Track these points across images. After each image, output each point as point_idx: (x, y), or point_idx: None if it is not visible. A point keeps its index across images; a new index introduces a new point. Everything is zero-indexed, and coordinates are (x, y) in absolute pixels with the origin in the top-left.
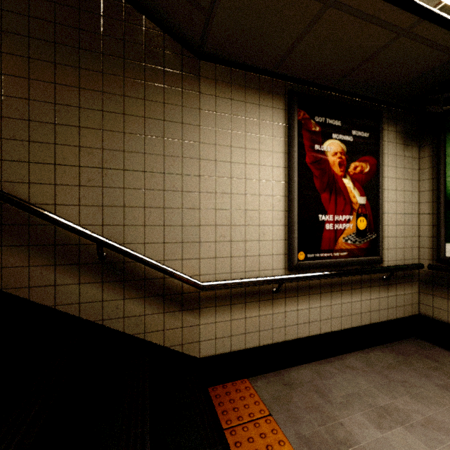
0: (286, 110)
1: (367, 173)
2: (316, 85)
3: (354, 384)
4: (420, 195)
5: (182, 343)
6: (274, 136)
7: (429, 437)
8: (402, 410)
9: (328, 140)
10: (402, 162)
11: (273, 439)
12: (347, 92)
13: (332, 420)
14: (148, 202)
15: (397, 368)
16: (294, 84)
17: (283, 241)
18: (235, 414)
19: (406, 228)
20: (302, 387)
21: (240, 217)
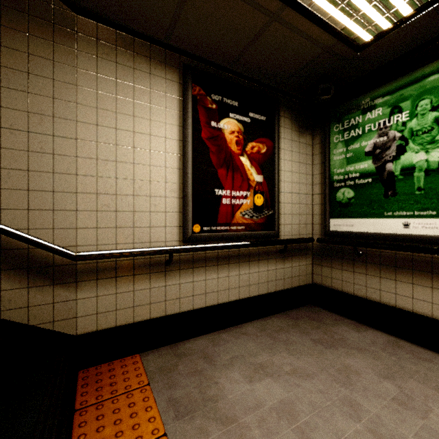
0: (181, 84)
1: (264, 153)
2: (213, 64)
3: (242, 348)
4: (313, 178)
5: (53, 320)
6: (167, 108)
7: (290, 383)
8: (276, 364)
9: (225, 119)
10: (297, 147)
11: (141, 407)
12: (245, 76)
13: (209, 381)
14: (6, 163)
15: (286, 330)
16: (189, 59)
17: (178, 213)
18: (110, 389)
19: (301, 206)
20: (192, 356)
21: (127, 187)
